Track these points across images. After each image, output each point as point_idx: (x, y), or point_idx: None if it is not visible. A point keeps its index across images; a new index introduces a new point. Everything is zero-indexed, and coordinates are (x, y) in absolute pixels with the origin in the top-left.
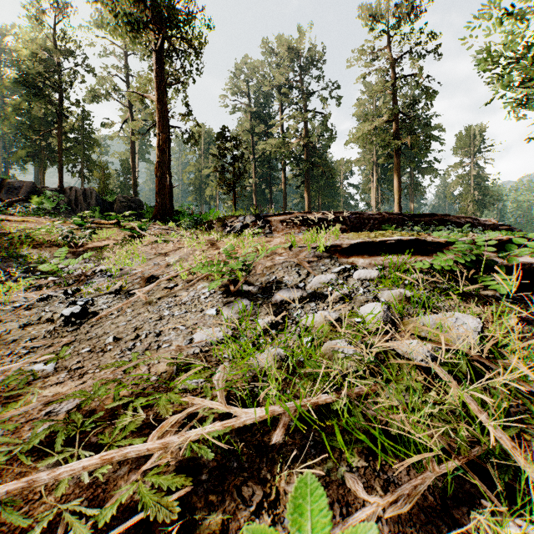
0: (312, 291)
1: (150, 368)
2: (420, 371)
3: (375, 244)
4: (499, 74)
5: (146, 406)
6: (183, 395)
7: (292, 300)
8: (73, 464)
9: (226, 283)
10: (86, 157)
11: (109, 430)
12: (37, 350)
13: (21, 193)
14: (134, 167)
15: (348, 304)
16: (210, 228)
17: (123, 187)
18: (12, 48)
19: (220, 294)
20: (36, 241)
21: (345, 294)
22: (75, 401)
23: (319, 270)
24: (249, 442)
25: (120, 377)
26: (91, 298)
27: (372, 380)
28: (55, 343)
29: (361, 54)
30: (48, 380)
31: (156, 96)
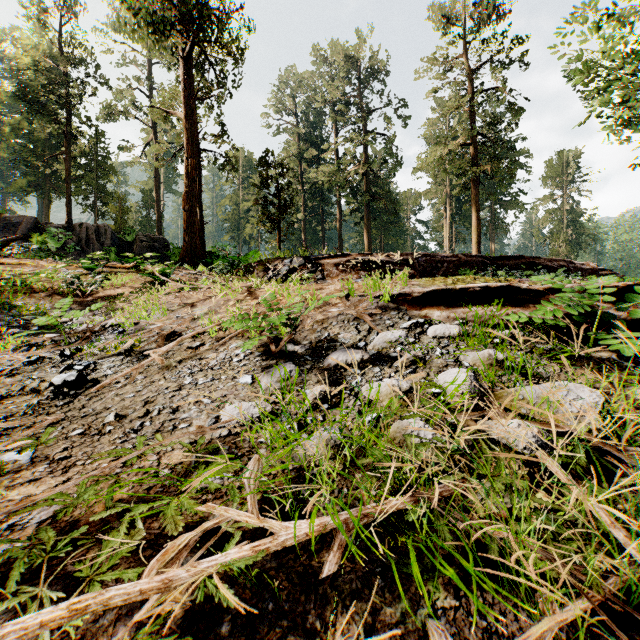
0: (375, 352)
1: (160, 458)
2: (523, 462)
3: (454, 293)
4: (599, 88)
5: (150, 514)
6: (203, 496)
7: (350, 364)
8: (27, 617)
9: (266, 341)
10: (100, 187)
11: (95, 552)
12: (12, 433)
13: (20, 230)
14: (158, 199)
15: (422, 370)
16: (250, 273)
17: (145, 223)
18: (11, 56)
19: (258, 356)
20: (34, 289)
21: (417, 356)
22: (52, 508)
23: (384, 325)
24: (292, 568)
25: (119, 471)
26: (93, 361)
27: (459, 476)
28: (38, 422)
29: (432, 64)
30: (20, 477)
31: (184, 113)
